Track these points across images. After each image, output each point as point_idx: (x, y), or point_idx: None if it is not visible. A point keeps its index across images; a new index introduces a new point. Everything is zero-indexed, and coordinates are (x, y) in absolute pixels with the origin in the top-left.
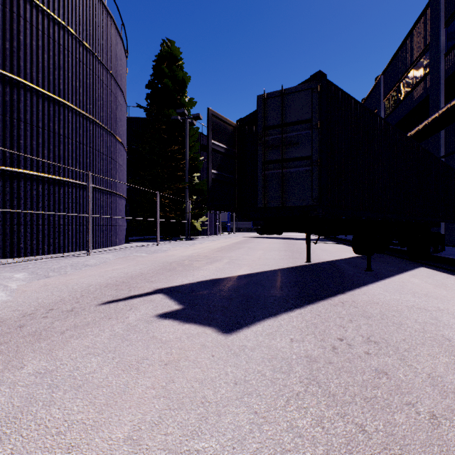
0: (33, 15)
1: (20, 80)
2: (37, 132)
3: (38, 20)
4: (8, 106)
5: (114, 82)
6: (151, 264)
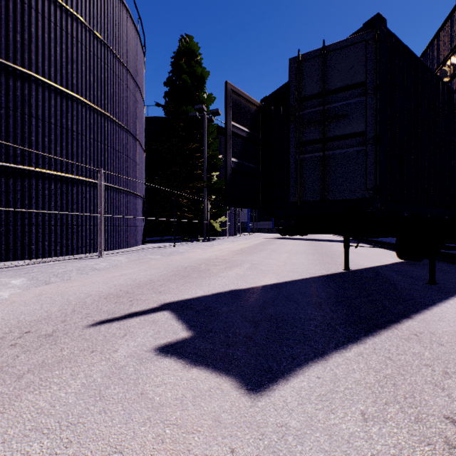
0: (44, 7)
1: (31, 74)
2: (49, 128)
3: (50, 11)
4: (19, 101)
5: (130, 78)
6: (163, 268)
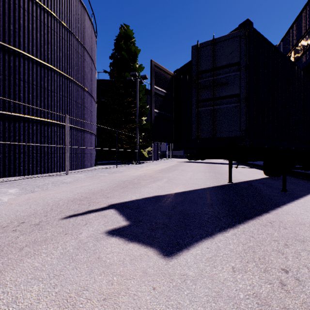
0: (29, 6)
1: (20, 52)
2: (32, 88)
3: (33, 9)
4: (12, 70)
5: (87, 54)
6: (109, 182)
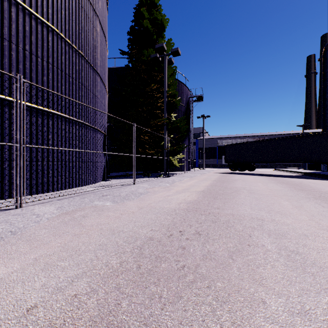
0: None
1: None
2: None
3: None
4: None
5: None
6: (92, 252)
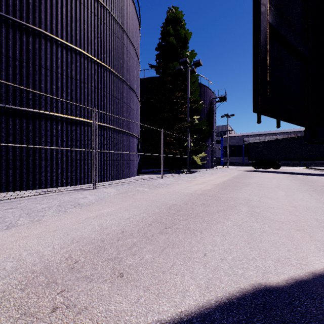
0: None
1: (40, 31)
2: (56, 77)
3: None
4: (31, 54)
5: (126, 37)
6: (145, 207)
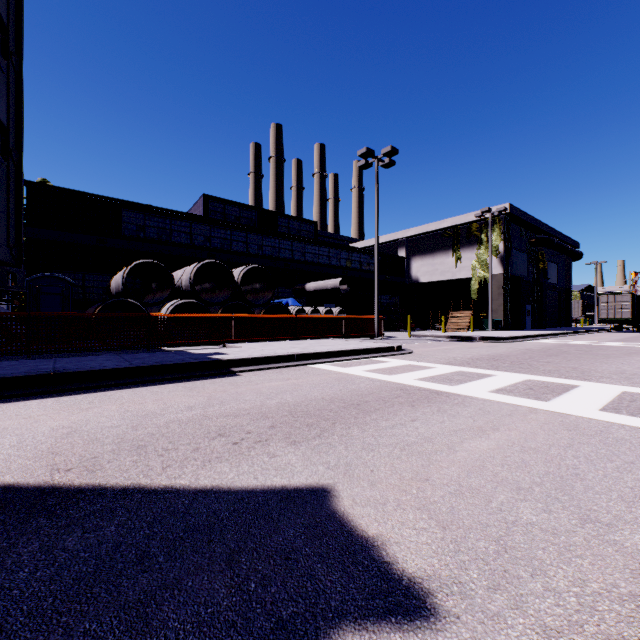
0: None
1: None
2: None
3: None
4: None
5: None
6: None
